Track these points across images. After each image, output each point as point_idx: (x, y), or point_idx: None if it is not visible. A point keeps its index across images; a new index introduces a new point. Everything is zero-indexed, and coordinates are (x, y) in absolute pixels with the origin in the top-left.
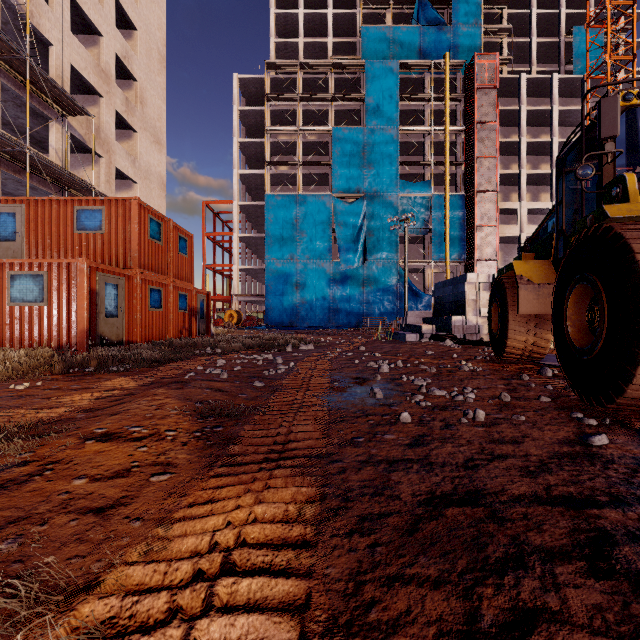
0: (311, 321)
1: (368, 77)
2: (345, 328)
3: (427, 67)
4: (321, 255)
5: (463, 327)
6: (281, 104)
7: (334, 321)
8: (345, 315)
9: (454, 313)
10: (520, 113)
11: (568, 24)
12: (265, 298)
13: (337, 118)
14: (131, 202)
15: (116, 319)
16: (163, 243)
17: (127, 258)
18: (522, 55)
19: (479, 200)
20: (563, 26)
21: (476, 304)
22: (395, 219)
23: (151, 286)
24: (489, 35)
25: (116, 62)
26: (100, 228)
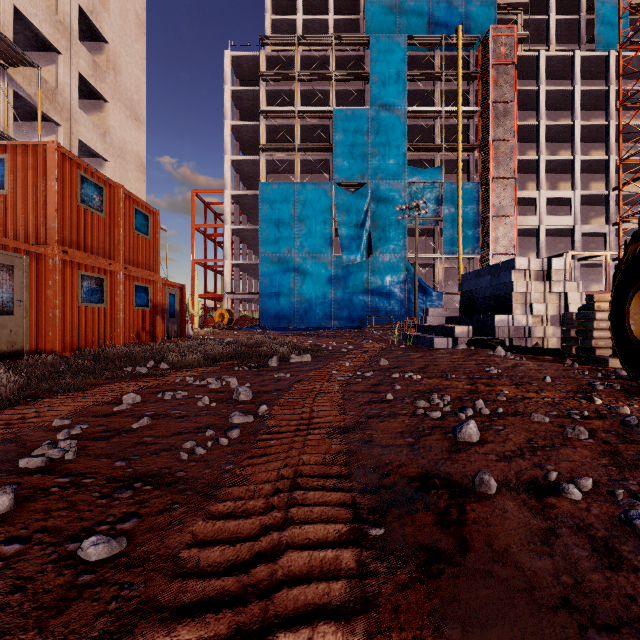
0: (310, 321)
1: (373, 53)
2: (348, 329)
3: (437, 43)
4: (321, 248)
5: (510, 329)
6: (278, 86)
7: (335, 321)
8: (347, 314)
9: (493, 311)
10: (539, 93)
11: (588, 0)
12: (260, 296)
13: (339, 100)
14: (46, 148)
15: (9, 318)
16: (107, 215)
17: (40, 230)
18: (538, 34)
19: (495, 188)
20: (584, 1)
21: (526, 298)
22: (404, 207)
23: (83, 272)
24: (503, 11)
25: (82, 19)
26: (1, 186)
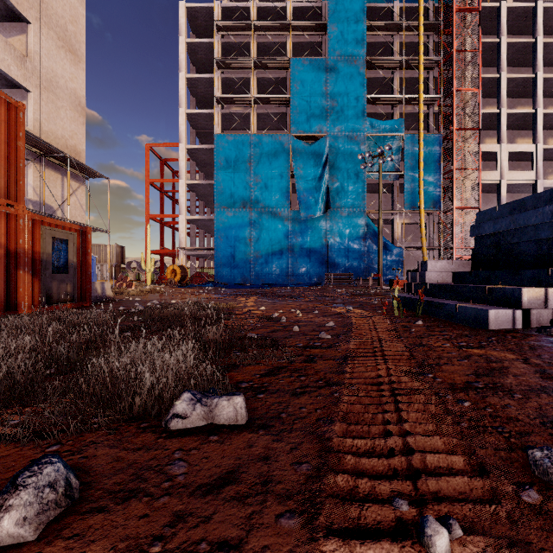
0: (266, 278)
1: (331, 1)
2: (306, 286)
3: None
4: (278, 203)
5: None
6: None
7: (293, 278)
8: (305, 271)
9: None
10: (500, 45)
11: None
12: (214, 251)
13: (295, 54)
14: None
15: None
16: None
17: None
18: None
19: (458, 139)
20: None
21: None
22: (367, 155)
23: None
24: None
25: None
26: None
